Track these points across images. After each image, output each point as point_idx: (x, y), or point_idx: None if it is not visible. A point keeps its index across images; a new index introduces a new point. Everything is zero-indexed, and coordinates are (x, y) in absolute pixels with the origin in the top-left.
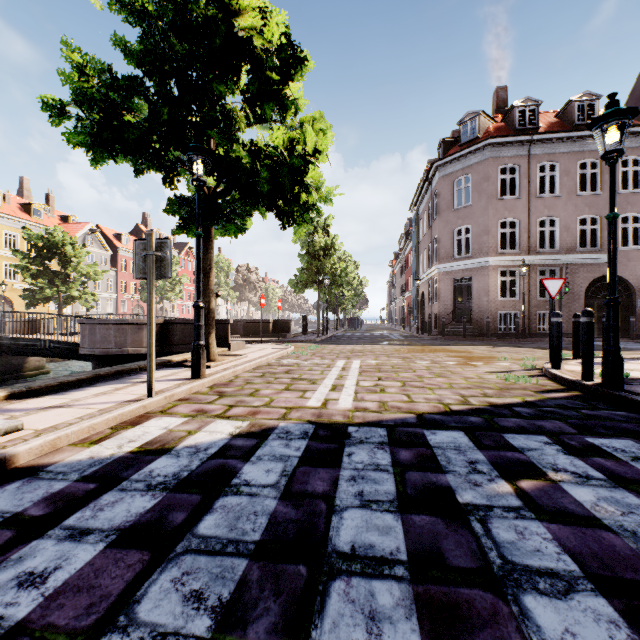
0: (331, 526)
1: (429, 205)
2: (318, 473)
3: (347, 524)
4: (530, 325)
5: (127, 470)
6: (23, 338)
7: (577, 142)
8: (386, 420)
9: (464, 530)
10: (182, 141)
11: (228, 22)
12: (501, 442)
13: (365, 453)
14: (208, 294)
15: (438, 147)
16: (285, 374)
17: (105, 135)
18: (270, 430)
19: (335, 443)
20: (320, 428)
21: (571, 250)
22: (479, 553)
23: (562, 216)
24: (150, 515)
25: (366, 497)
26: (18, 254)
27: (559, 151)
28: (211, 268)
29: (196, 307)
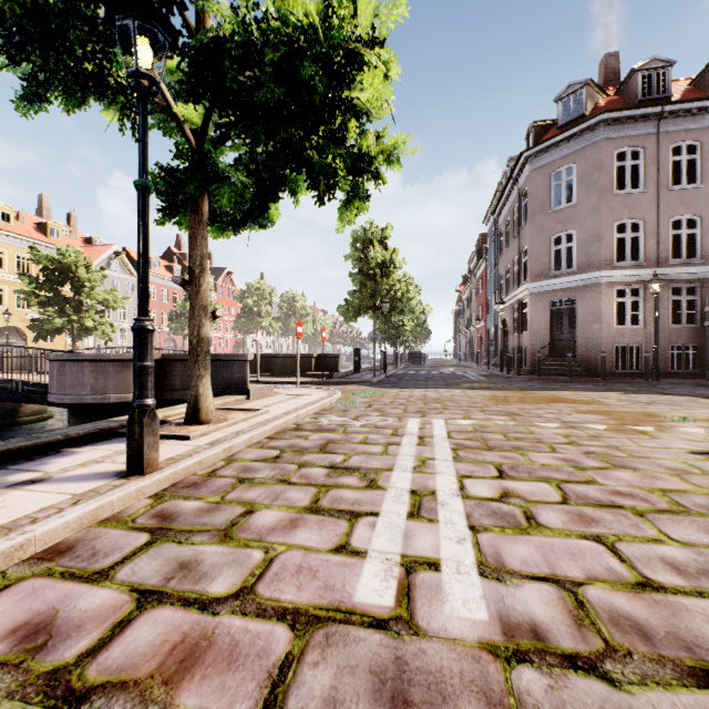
0: None
1: (514, 210)
2: None
3: None
4: (659, 362)
5: None
6: None
7: None
8: None
9: None
10: None
11: None
12: None
13: None
14: (197, 313)
15: (526, 135)
16: (319, 453)
17: None
18: None
19: None
20: None
21: None
22: None
23: (706, 214)
24: None
25: None
26: (24, 278)
27: (701, 126)
28: (202, 271)
29: (136, 330)
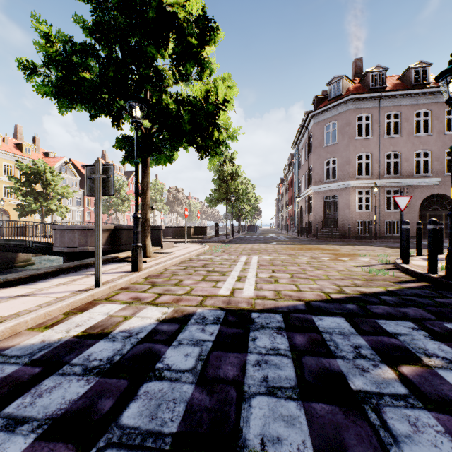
0: (241, 415)
1: (306, 144)
2: (228, 358)
3: (255, 413)
4: (380, 230)
5: (69, 354)
6: (13, 239)
7: (414, 97)
8: (281, 307)
9: (362, 421)
10: (125, 93)
11: (158, 0)
12: (376, 327)
13: (267, 338)
14: (145, 208)
15: (312, 102)
16: (202, 267)
17: (65, 87)
18: (189, 316)
19: (242, 328)
20: (229, 314)
21: (410, 175)
22: (380, 449)
23: (403, 151)
24: (81, 402)
25: (270, 383)
26: (13, 179)
27: (401, 104)
28: (147, 188)
29: (135, 217)
